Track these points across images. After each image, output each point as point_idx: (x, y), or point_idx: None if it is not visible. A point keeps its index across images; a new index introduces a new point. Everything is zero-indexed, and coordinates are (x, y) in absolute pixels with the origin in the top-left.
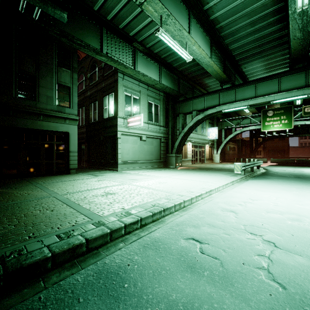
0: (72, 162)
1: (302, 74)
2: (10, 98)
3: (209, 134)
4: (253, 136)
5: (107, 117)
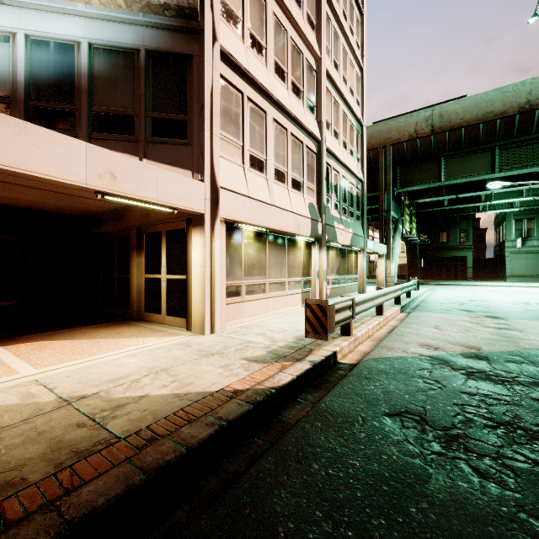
0: (469, 274)
1: None
2: (437, 244)
3: None
4: None
5: (503, 240)
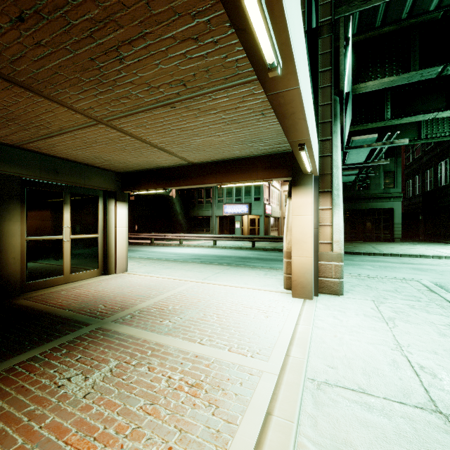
0: (396, 232)
1: None
2: (353, 192)
3: None
4: None
5: (441, 185)
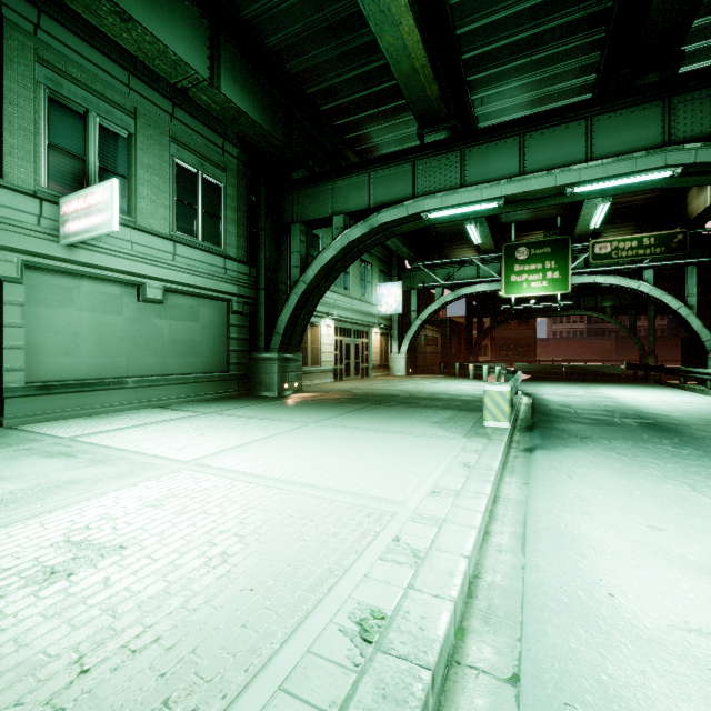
0: None
1: (652, 109)
2: None
3: (379, 300)
4: (472, 314)
5: None
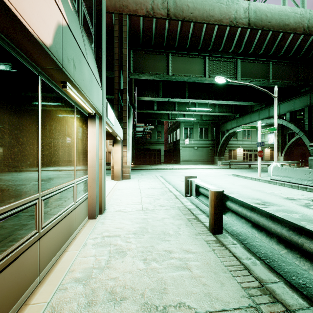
0: (162, 160)
1: (266, 110)
2: (144, 140)
3: (268, 139)
4: None
5: (178, 139)
